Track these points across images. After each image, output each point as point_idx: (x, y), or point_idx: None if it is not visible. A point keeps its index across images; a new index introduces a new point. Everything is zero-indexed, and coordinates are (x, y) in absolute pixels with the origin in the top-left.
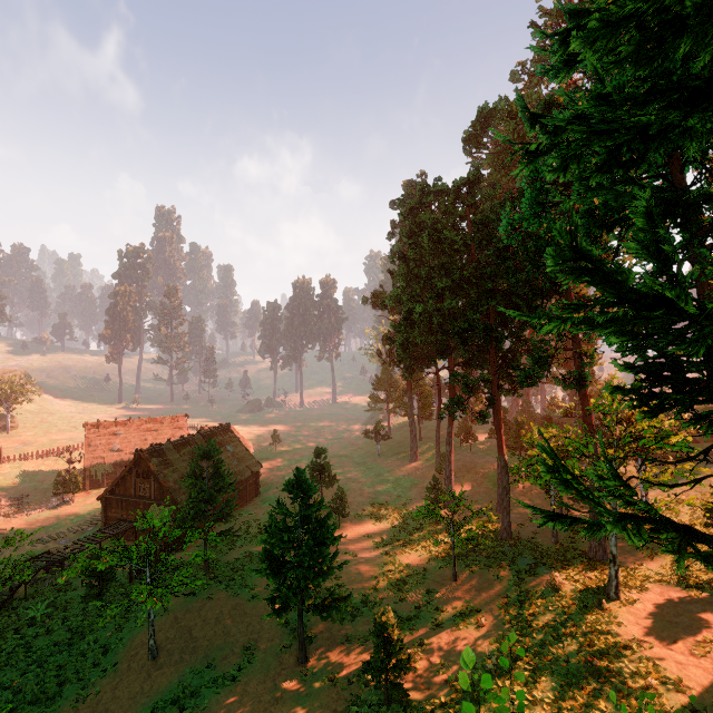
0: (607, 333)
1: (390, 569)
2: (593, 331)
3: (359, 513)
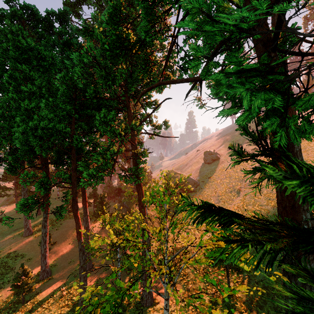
0: (234, 77)
1: None
2: None
3: None
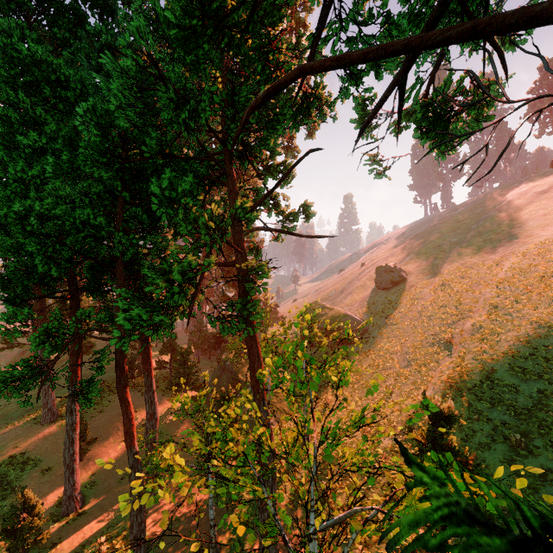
0: None
1: None
2: None
3: None
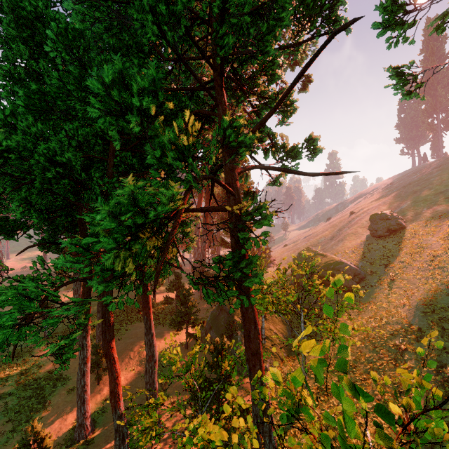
0: None
1: None
2: None
3: None
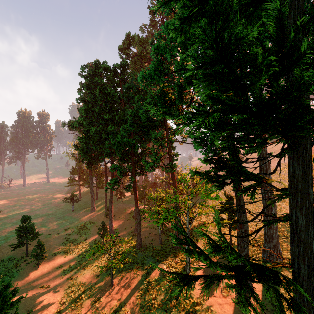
0: (195, 142)
1: (72, 290)
2: (214, 133)
3: (55, 251)
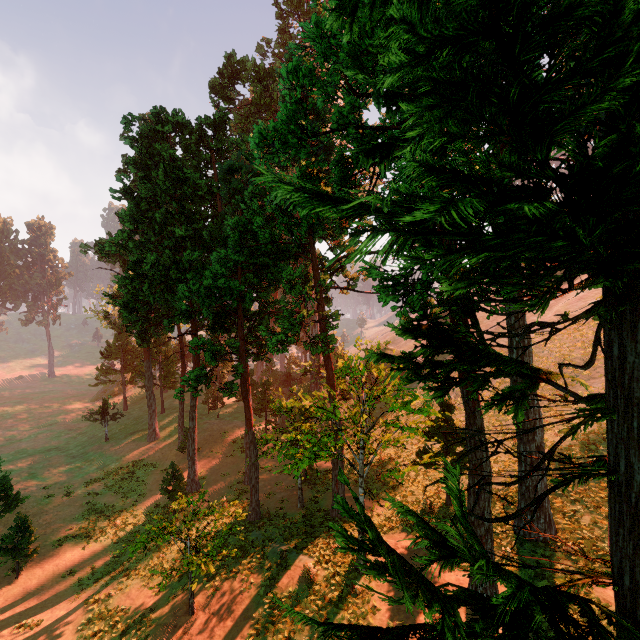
0: (381, 288)
1: (96, 631)
2: (450, 259)
3: (61, 536)
